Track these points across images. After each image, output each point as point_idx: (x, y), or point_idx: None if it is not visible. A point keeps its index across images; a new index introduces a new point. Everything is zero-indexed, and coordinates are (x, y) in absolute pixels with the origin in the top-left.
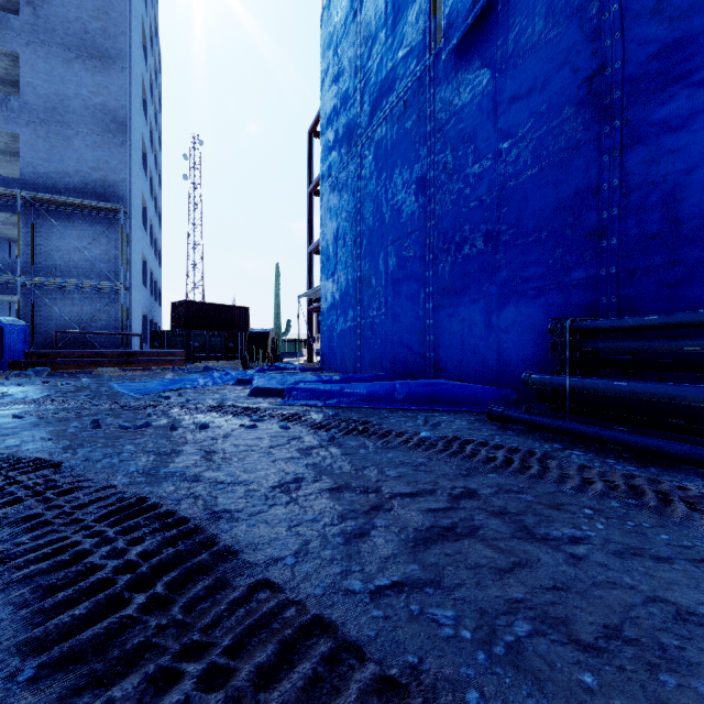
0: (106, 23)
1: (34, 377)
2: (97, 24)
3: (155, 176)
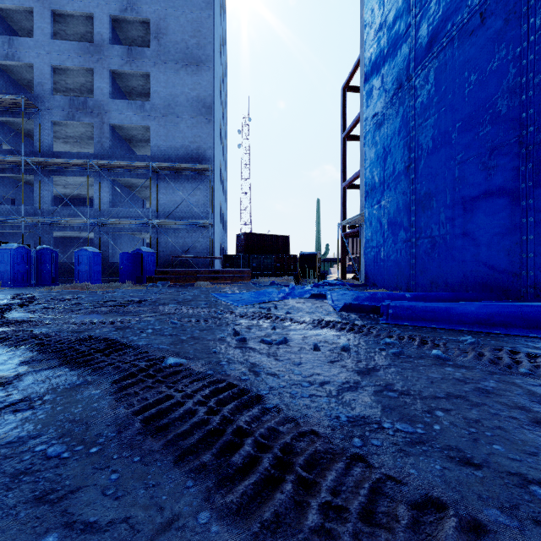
0: (199, 38)
1: (161, 288)
2: (194, 41)
3: (225, 145)
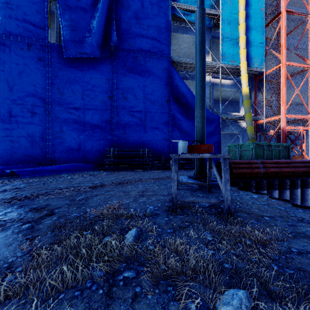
0: None
1: None
2: None
3: None
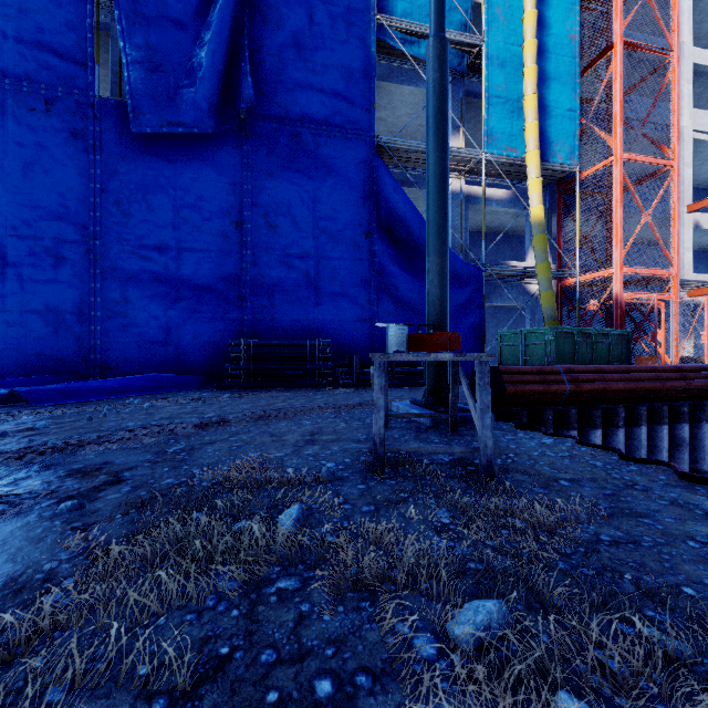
0: None
1: None
2: None
3: None
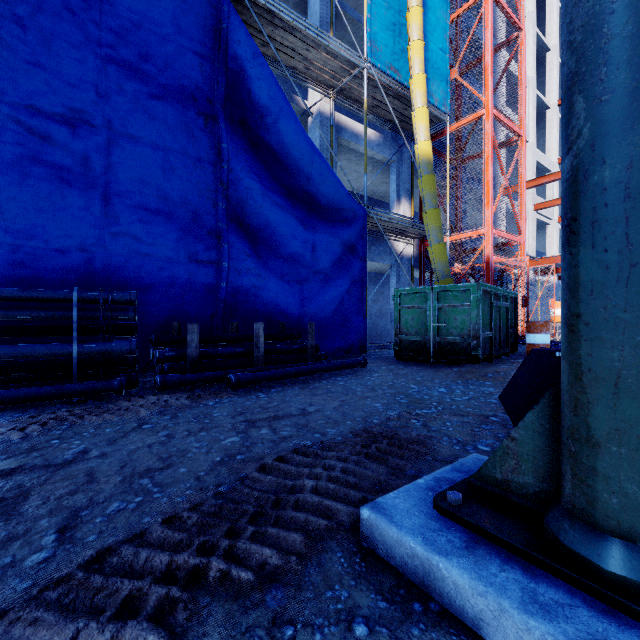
0: None
1: None
2: None
3: None
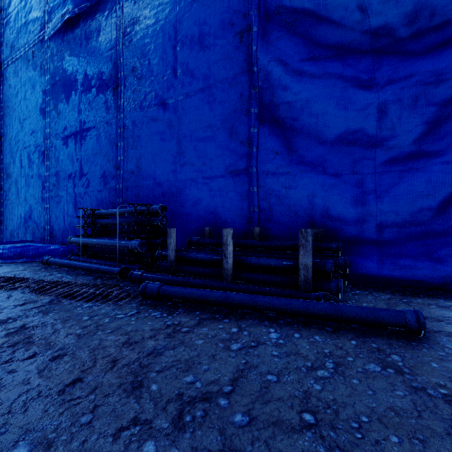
0: None
1: None
2: None
3: None
